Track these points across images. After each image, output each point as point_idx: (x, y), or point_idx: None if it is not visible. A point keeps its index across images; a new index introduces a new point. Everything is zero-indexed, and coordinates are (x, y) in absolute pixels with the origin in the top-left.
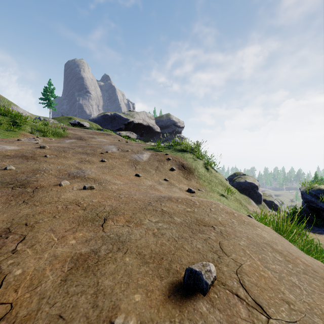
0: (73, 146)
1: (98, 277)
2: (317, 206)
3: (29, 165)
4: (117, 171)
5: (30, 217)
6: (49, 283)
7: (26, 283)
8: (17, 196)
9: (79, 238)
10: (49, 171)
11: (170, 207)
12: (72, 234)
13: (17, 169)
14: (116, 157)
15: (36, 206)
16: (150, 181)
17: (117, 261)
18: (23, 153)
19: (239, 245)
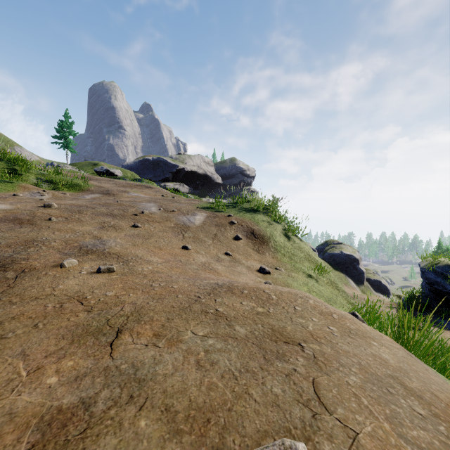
0: (93, 203)
1: None
2: (445, 290)
3: (22, 234)
4: (156, 241)
5: None
6: None
7: None
8: None
9: (66, 372)
10: (50, 243)
11: (230, 306)
12: (55, 362)
13: (2, 240)
14: (156, 220)
15: (12, 304)
16: (204, 256)
17: (123, 429)
18: (16, 215)
19: (348, 385)
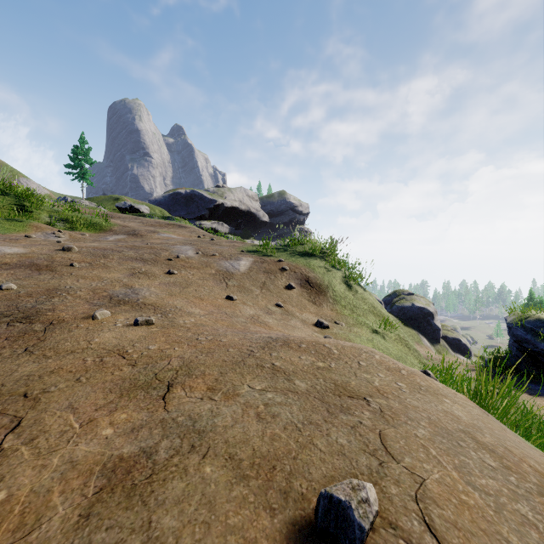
0: (120, 246)
1: (152, 509)
2: (536, 349)
3: (42, 282)
4: (195, 290)
5: (34, 381)
6: (57, 523)
7: (11, 521)
8: (16, 339)
9: (120, 424)
10: (76, 292)
11: (288, 360)
12: (107, 415)
13: (21, 289)
14: (194, 265)
15: (47, 358)
16: (252, 308)
17: (189, 475)
18: (32, 260)
19: (416, 437)
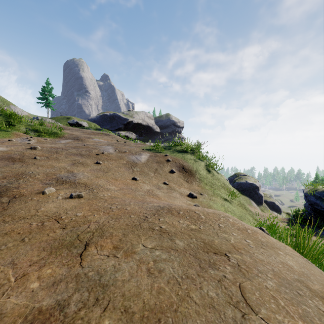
0: (67, 146)
1: None
2: (322, 209)
3: (14, 169)
4: (113, 174)
5: None
6: None
7: None
8: None
9: (45, 278)
10: (35, 176)
11: (171, 224)
12: (37, 270)
13: None
14: (113, 158)
15: (5, 223)
16: (148, 185)
17: None
18: (10, 155)
19: (267, 288)
